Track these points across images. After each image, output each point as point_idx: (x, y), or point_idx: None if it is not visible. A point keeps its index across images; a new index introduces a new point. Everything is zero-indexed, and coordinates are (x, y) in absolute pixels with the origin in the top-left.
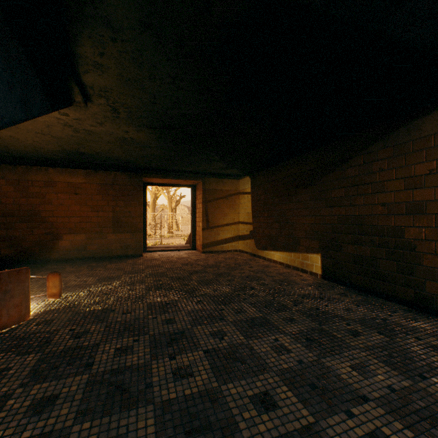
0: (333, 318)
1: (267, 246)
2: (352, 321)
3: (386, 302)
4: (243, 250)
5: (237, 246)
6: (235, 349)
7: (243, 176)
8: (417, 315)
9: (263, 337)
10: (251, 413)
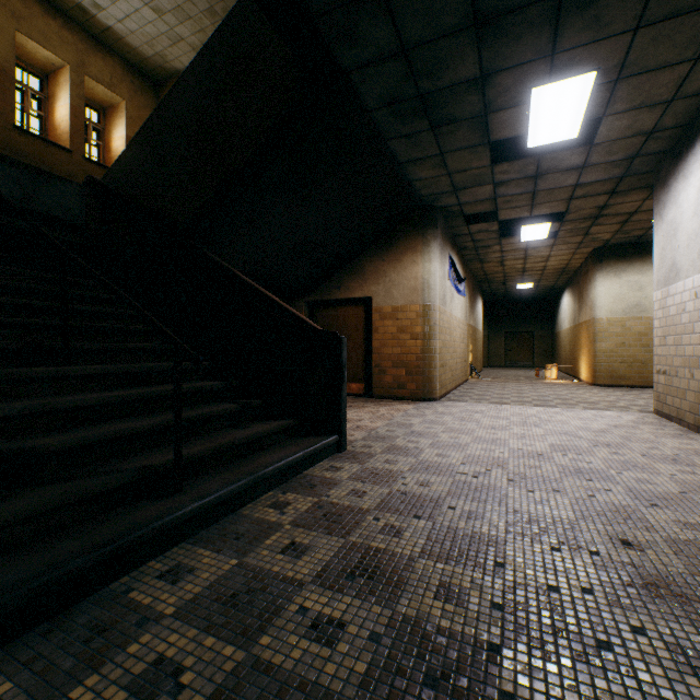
0: None
1: None
2: None
3: None
4: None
5: None
6: None
7: None
8: None
9: None
10: None
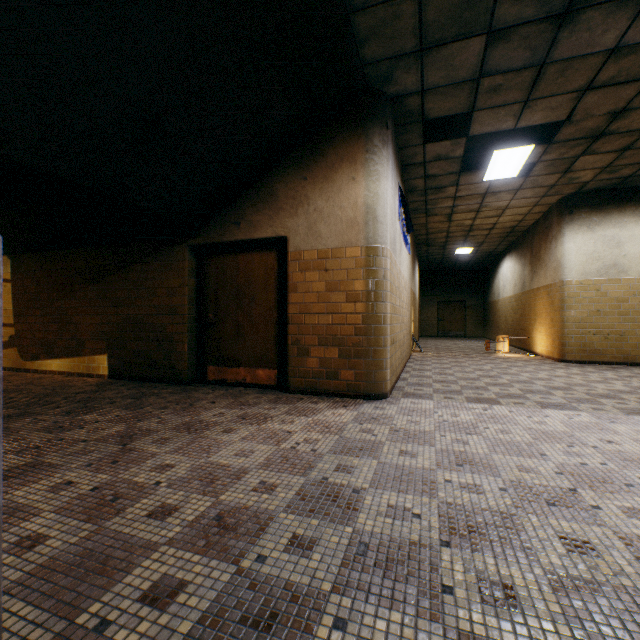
0: (102, 399)
1: (42, 354)
2: (118, 398)
3: (156, 384)
4: None
5: None
6: None
7: None
8: (172, 386)
9: (22, 420)
10: (5, 445)
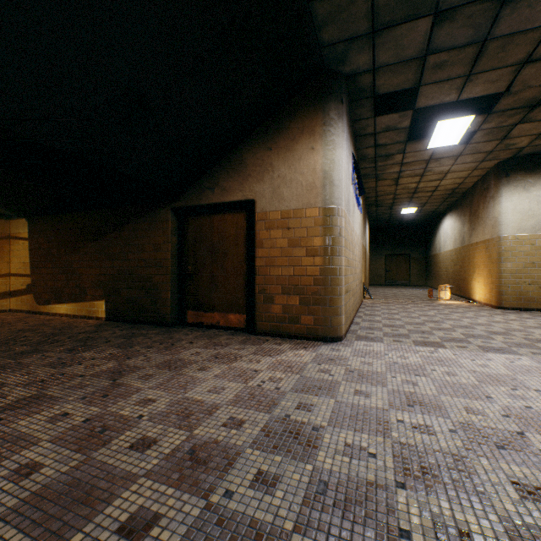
0: (99, 339)
1: (53, 300)
2: (112, 338)
3: (144, 326)
4: (18, 309)
5: (6, 305)
6: (4, 365)
7: (18, 218)
8: (157, 328)
9: (33, 356)
10: (17, 378)
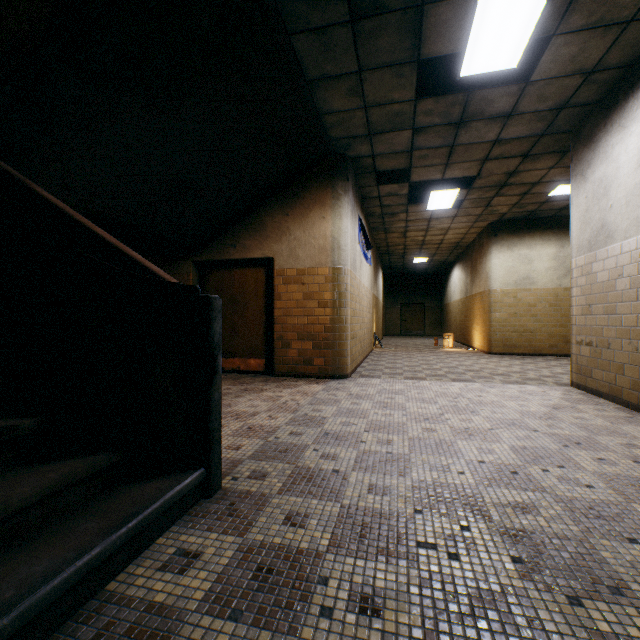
0: None
1: None
2: None
3: None
4: None
5: None
6: None
7: None
8: None
9: None
10: None
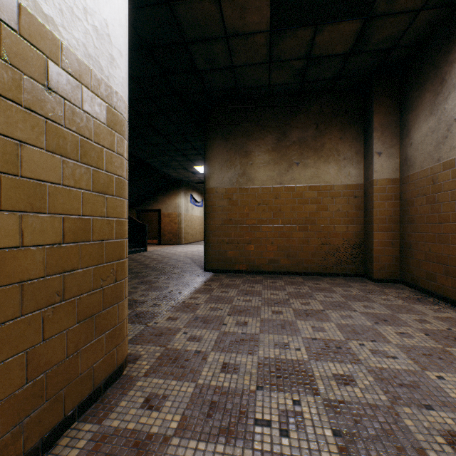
0: None
1: None
2: None
3: None
4: None
5: None
6: None
7: None
8: None
9: None
10: None
